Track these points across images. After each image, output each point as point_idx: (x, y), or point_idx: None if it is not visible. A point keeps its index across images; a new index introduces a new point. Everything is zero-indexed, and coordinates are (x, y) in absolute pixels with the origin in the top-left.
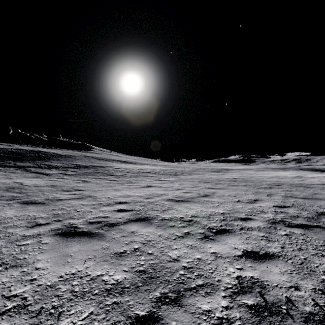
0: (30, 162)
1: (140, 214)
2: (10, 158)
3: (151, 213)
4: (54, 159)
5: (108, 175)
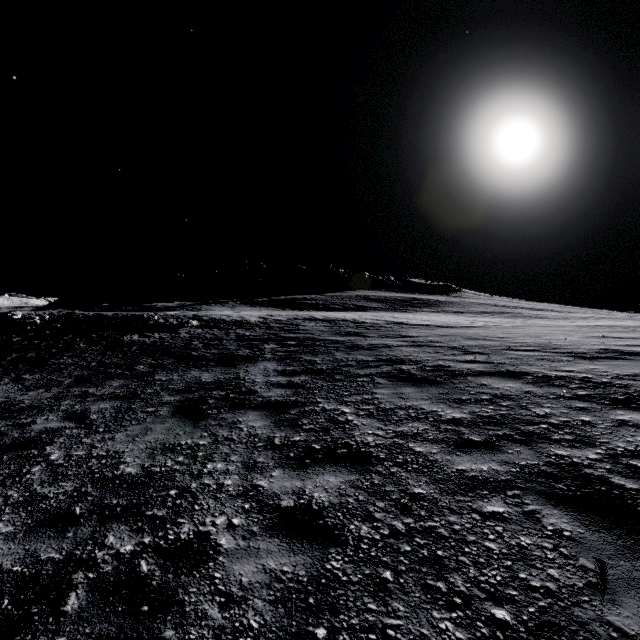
0: (428, 308)
1: (617, 325)
2: (405, 305)
3: (626, 325)
4: (444, 306)
5: (541, 318)
